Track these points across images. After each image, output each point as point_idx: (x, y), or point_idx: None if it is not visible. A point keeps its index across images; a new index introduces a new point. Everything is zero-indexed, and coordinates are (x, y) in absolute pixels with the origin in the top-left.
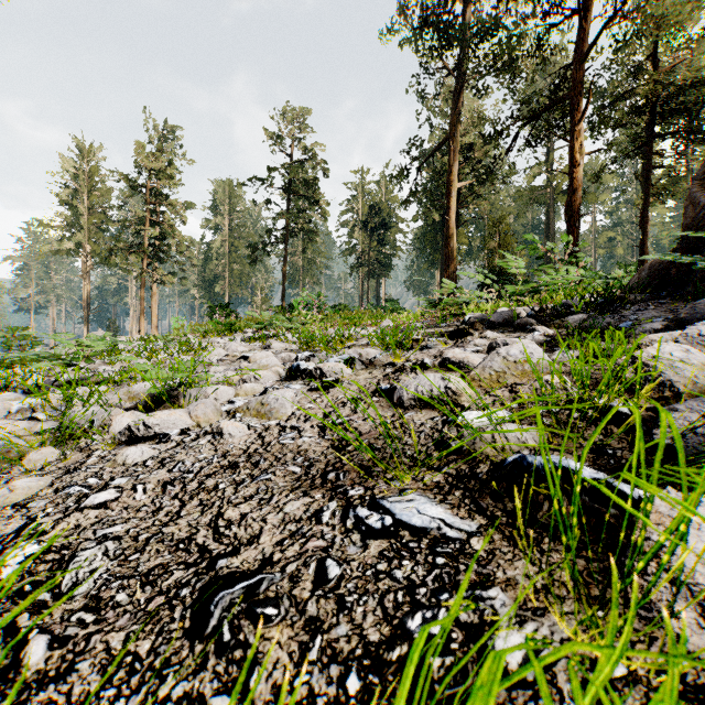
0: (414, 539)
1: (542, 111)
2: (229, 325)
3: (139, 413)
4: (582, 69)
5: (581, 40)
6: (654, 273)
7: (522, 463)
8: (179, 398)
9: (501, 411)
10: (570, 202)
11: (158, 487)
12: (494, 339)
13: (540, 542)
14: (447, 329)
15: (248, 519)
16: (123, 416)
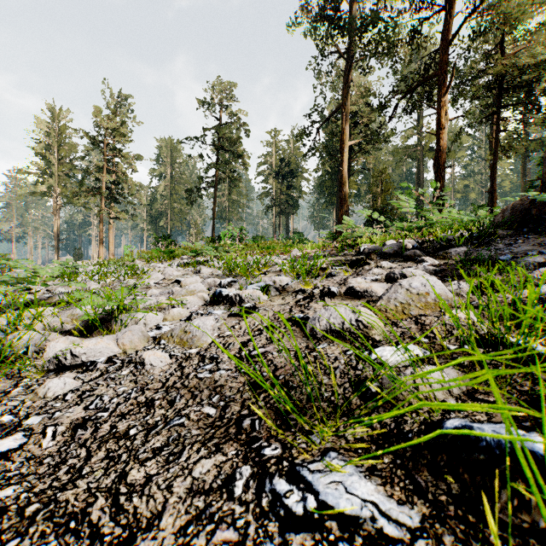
0: (344, 535)
1: (415, 86)
2: (169, 252)
3: (73, 338)
4: (446, 53)
5: (445, 30)
6: (516, 213)
7: (468, 435)
8: (111, 323)
9: (414, 347)
10: (437, 156)
11: (68, 430)
12: (388, 269)
13: None
14: (346, 258)
15: (152, 485)
16: (58, 342)
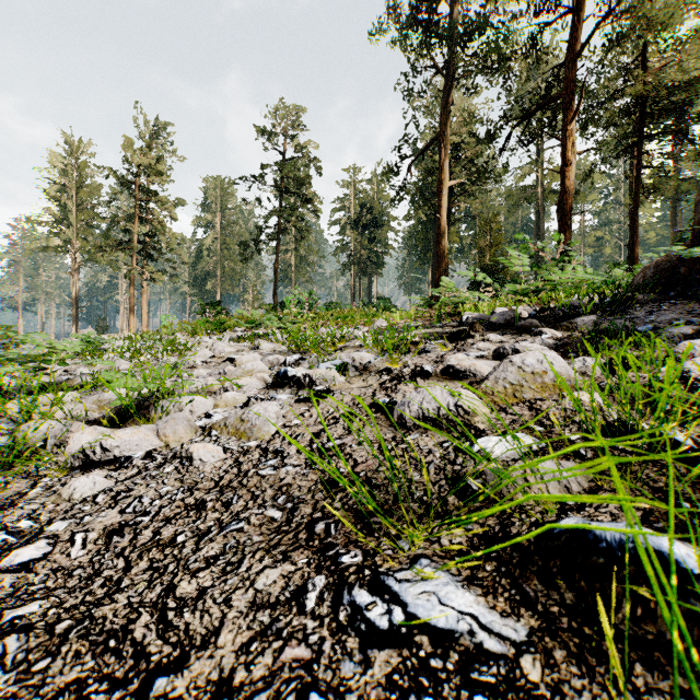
0: (437, 651)
1: (534, 110)
2: (219, 324)
3: (102, 429)
4: (573, 68)
5: (572, 39)
6: (661, 272)
7: (586, 535)
8: (149, 410)
9: (526, 437)
10: (561, 200)
11: (102, 537)
12: (497, 343)
13: (629, 671)
14: (444, 330)
15: (207, 598)
16: (83, 433)
